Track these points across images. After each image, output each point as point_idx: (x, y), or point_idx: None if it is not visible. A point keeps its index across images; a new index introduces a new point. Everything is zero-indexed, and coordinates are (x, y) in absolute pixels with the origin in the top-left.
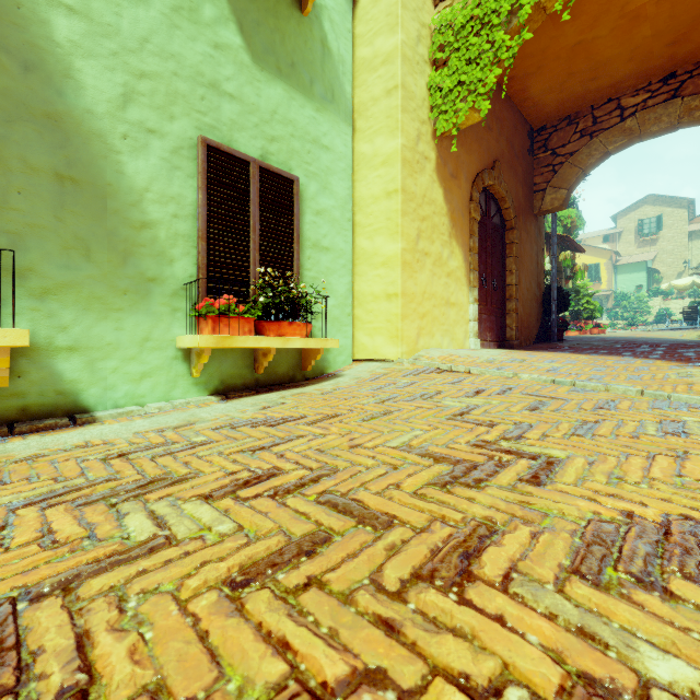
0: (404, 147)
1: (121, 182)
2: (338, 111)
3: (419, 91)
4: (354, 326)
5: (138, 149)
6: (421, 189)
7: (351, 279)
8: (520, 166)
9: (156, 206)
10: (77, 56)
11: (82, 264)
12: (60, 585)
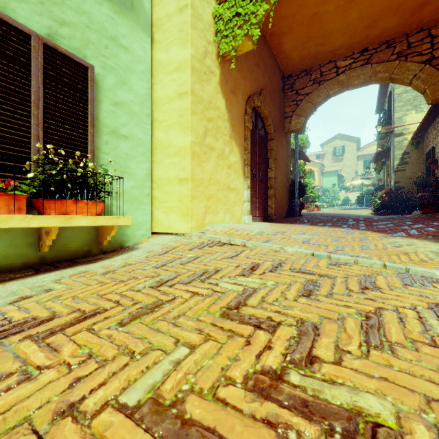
0: (193, 57)
1: None
2: (137, 19)
3: (206, 16)
4: (153, 205)
5: None
6: (208, 96)
7: (150, 165)
8: (276, 98)
9: None
10: None
11: None
12: None
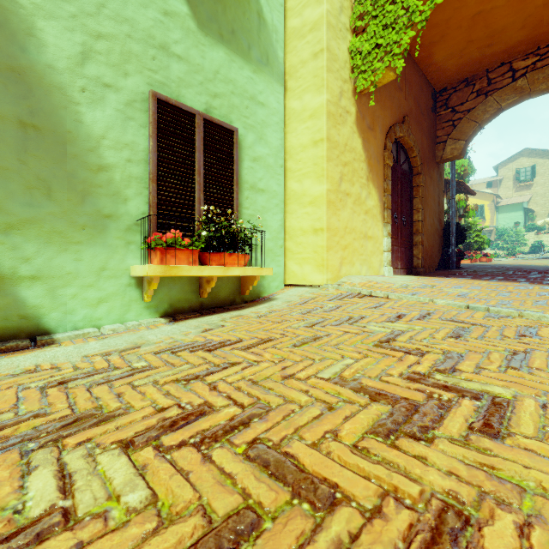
0: (328, 101)
1: (80, 129)
2: (272, 72)
3: (341, 54)
4: (286, 256)
5: (95, 101)
6: (343, 139)
7: (283, 216)
8: (425, 122)
9: (112, 151)
10: (39, 17)
11: (44, 202)
12: None
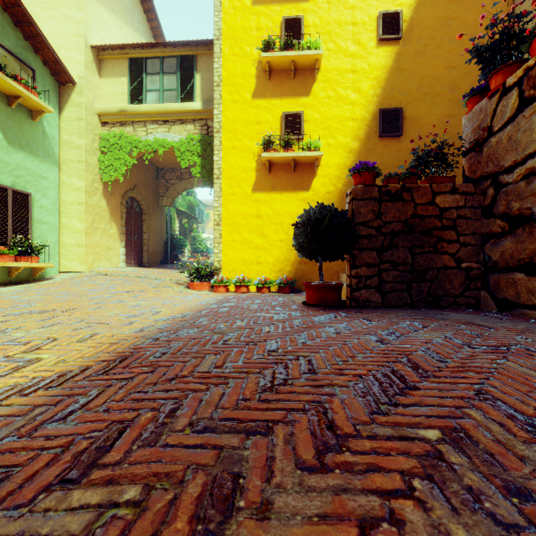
0: (86, 186)
1: None
2: (51, 161)
3: (94, 162)
4: (60, 257)
5: None
6: (95, 202)
7: (58, 236)
8: (150, 185)
9: None
10: None
11: None
12: (23, 300)
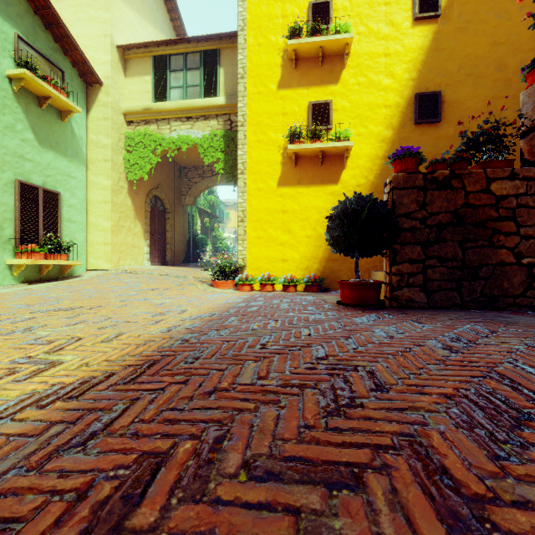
0: (112, 184)
1: None
2: (80, 161)
3: (120, 161)
4: (88, 255)
5: None
6: (121, 201)
7: (86, 234)
8: (173, 184)
9: None
10: None
11: None
12: (52, 297)
